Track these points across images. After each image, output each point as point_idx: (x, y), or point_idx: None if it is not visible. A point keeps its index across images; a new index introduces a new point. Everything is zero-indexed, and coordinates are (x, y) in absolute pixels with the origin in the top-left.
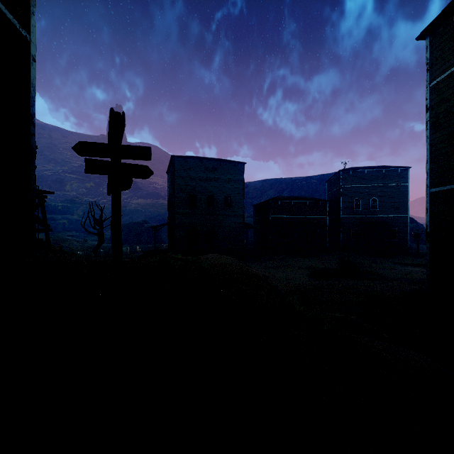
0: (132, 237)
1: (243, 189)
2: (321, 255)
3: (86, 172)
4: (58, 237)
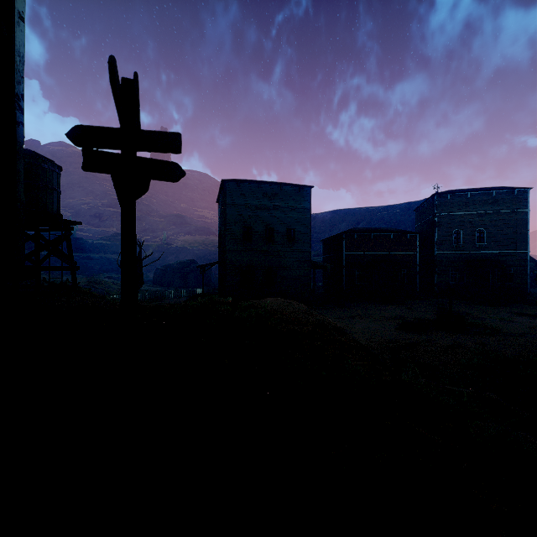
0: (177, 280)
1: (310, 219)
2: (410, 302)
3: (85, 169)
4: (94, 278)
